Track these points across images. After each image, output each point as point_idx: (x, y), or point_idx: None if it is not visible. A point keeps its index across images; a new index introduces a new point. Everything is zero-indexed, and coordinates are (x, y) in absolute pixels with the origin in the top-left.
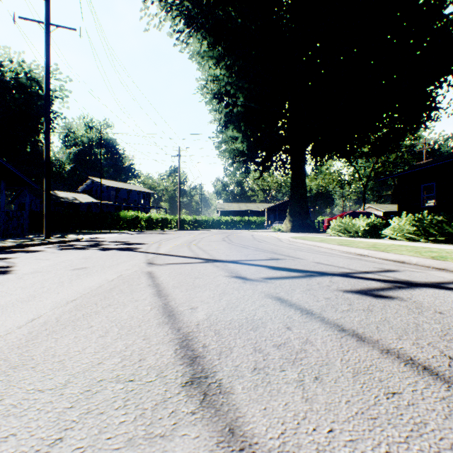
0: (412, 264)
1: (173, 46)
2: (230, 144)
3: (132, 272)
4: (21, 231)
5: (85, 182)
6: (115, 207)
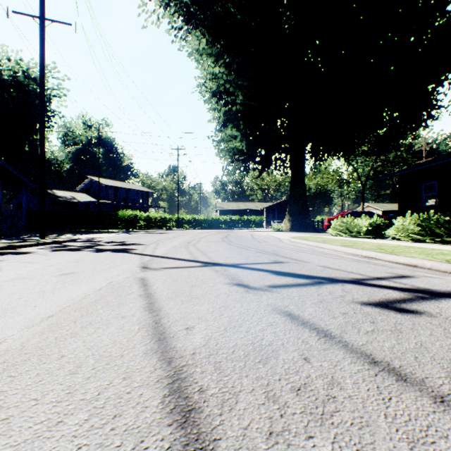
0: (425, 268)
1: (172, 43)
2: (229, 143)
3: (123, 279)
4: (16, 230)
5: (84, 181)
6: (113, 206)
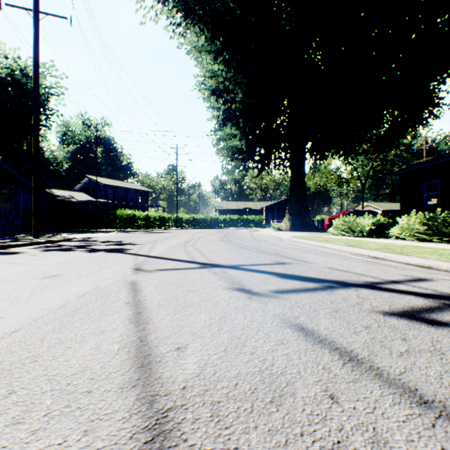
0: (442, 270)
1: (170, 39)
2: (228, 142)
3: (111, 283)
4: (10, 230)
5: (83, 180)
6: (112, 205)
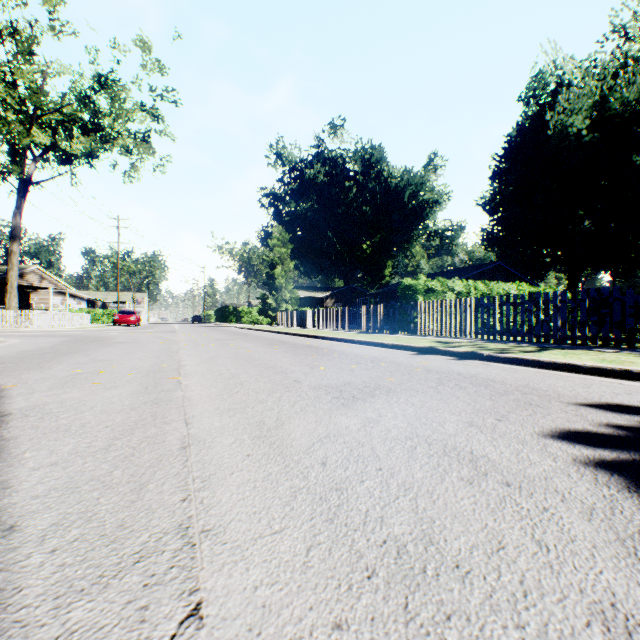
0: None
1: None
2: None
3: None
4: None
5: None
6: None
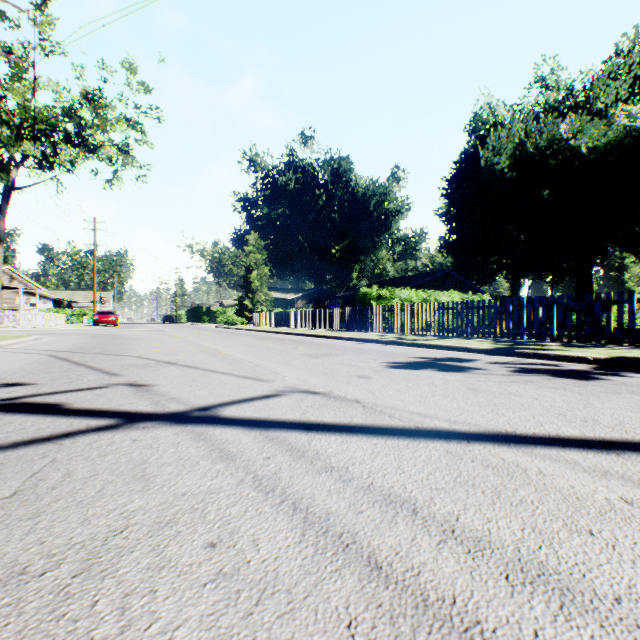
0: None
1: None
2: None
3: (283, 378)
4: None
5: None
6: None
